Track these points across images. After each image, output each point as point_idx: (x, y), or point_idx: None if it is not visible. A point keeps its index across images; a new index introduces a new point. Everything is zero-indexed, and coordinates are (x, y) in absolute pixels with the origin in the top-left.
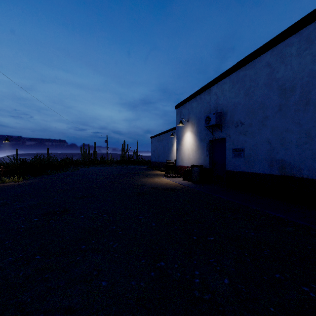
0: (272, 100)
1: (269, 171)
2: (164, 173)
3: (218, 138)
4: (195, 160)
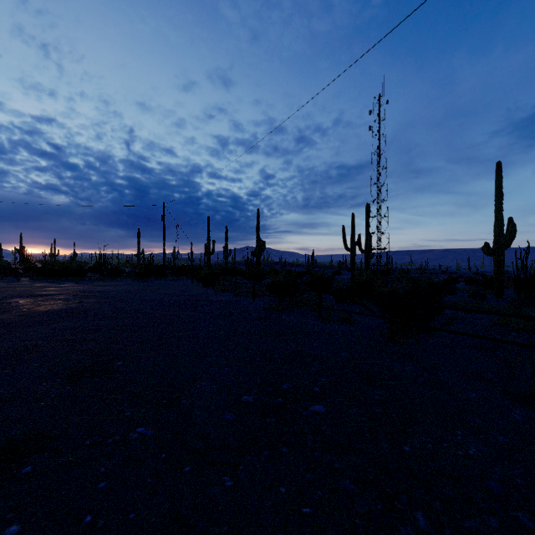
0: None
1: None
2: None
3: None
4: None
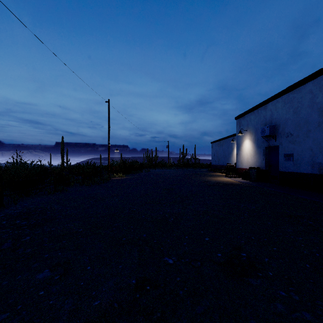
0: (313, 118)
1: (311, 171)
2: (224, 174)
3: (273, 145)
4: (253, 163)
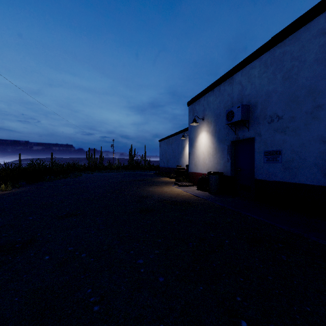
0: None
1: (324, 182)
2: (174, 180)
3: (244, 138)
4: (212, 165)
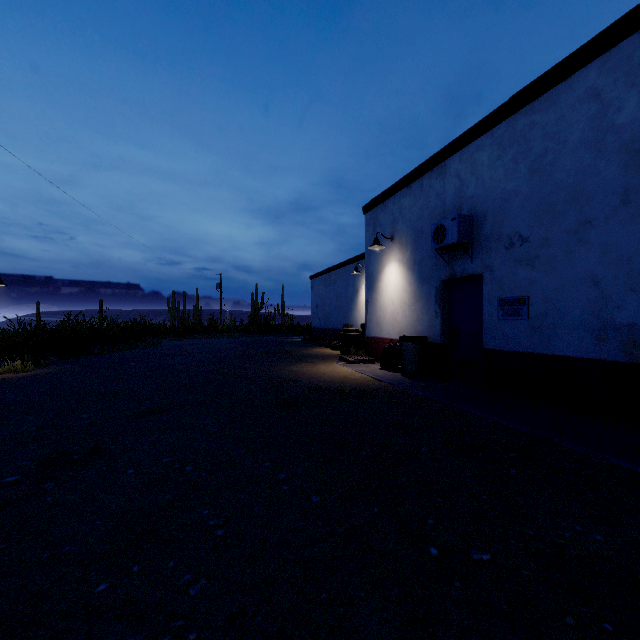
0: (603, 181)
1: (595, 352)
2: (338, 353)
3: (464, 275)
4: (409, 324)
